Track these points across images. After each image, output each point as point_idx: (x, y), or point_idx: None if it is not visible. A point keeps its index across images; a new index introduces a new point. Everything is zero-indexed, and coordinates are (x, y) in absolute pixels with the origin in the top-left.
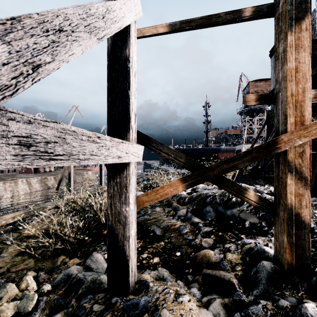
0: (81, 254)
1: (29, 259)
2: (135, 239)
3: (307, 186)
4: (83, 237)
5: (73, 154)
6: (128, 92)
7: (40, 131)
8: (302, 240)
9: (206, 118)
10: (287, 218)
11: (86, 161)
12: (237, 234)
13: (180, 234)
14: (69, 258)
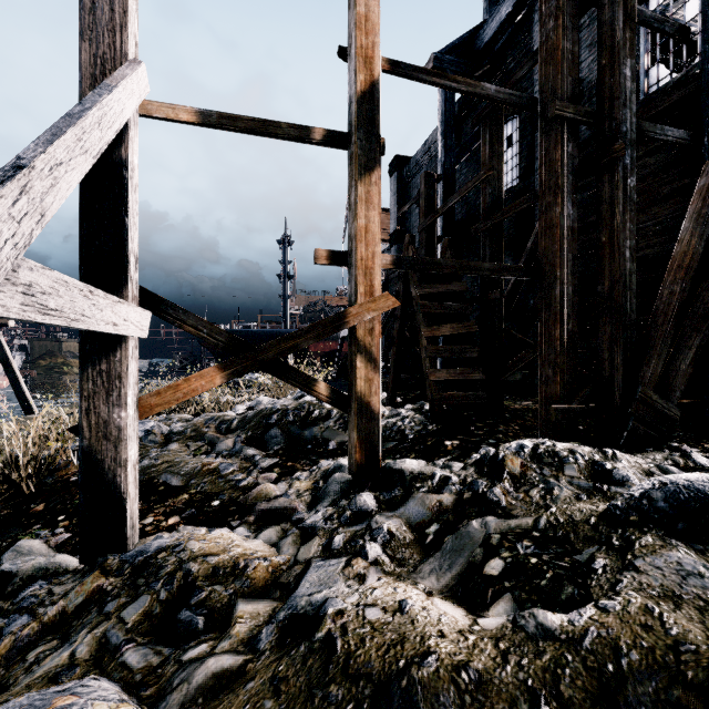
0: None
1: None
2: (136, 470)
3: (377, 369)
4: None
5: (64, 311)
6: (125, 220)
7: (39, 279)
8: (372, 434)
9: (285, 268)
10: (357, 410)
11: (77, 323)
12: (315, 459)
13: (221, 476)
14: None
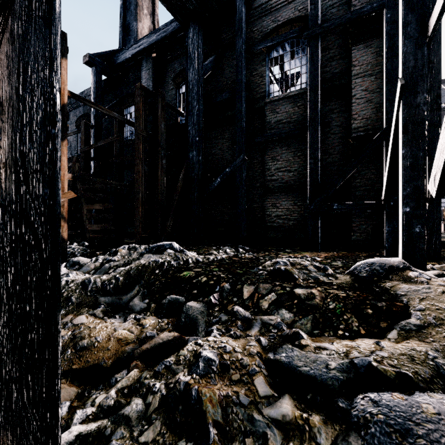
0: None
1: None
2: None
3: (66, 221)
4: None
5: None
6: None
7: None
8: (63, 248)
9: None
10: None
11: None
12: None
13: None
14: None
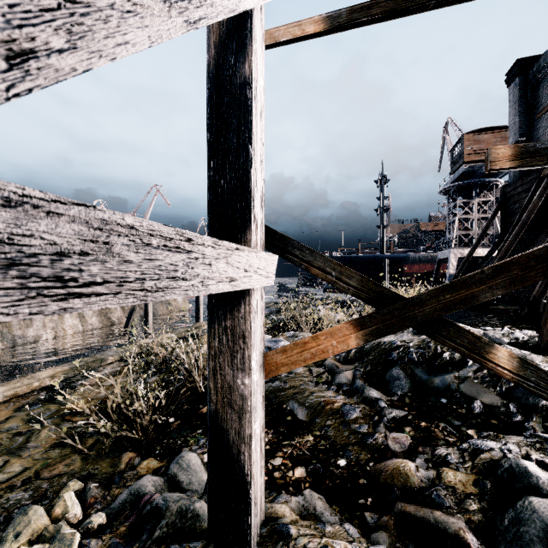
0: (163, 450)
1: (74, 456)
2: (261, 439)
3: None
4: (166, 417)
5: (128, 280)
6: (248, 148)
7: (39, 225)
8: None
9: (382, 202)
10: None
11: (162, 293)
12: (459, 426)
13: (344, 422)
14: (140, 458)
